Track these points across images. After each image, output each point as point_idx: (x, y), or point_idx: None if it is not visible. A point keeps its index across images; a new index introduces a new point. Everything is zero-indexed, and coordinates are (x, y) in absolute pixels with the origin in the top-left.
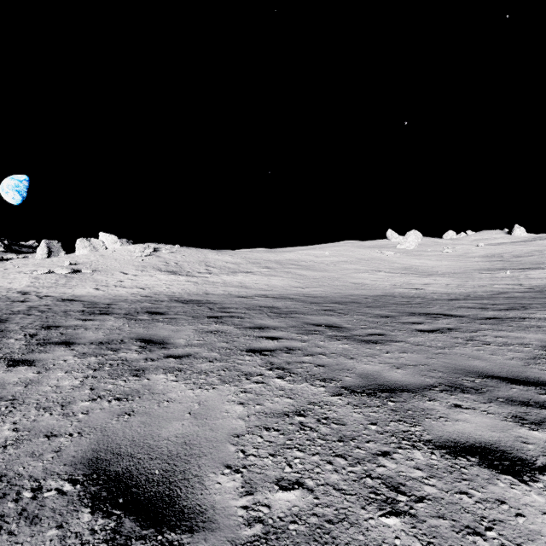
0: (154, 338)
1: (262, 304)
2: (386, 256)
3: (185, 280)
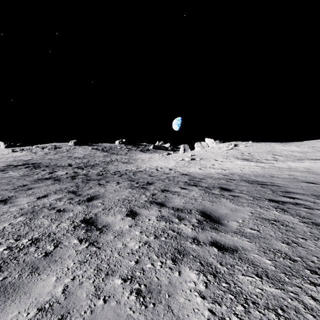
0: (213, 214)
1: None
2: None
3: (254, 165)
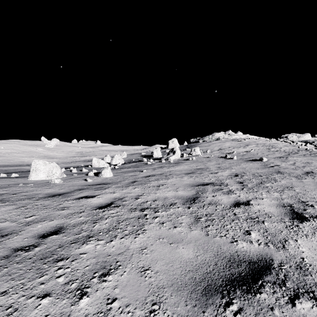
0: None
1: None
2: (38, 150)
3: None
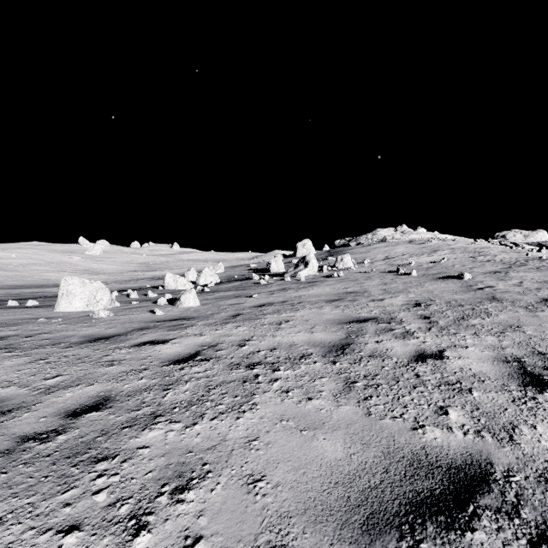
0: None
1: None
2: (73, 260)
3: None
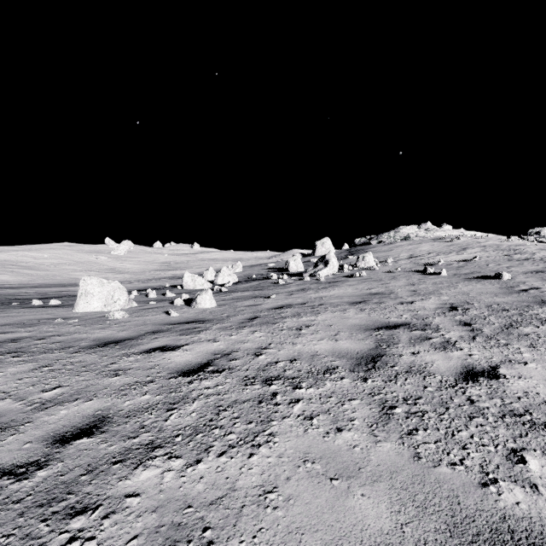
0: None
1: (17, 286)
2: (100, 260)
3: None
